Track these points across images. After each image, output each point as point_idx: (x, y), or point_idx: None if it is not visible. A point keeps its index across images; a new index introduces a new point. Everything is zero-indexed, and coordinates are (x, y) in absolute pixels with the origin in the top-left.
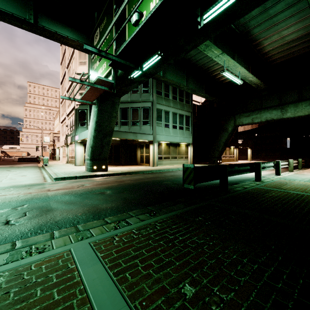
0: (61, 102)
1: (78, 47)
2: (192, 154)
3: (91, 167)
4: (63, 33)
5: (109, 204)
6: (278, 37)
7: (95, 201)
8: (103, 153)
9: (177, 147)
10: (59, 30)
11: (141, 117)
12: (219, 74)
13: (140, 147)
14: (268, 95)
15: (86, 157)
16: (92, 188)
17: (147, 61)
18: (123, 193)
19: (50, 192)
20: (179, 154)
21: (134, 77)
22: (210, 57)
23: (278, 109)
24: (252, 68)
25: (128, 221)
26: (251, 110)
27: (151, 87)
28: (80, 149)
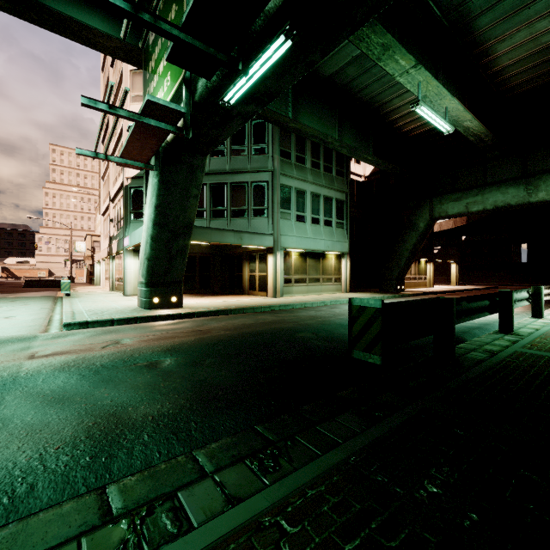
0: (102, 177)
1: (120, 52)
2: (349, 274)
3: (149, 299)
4: (86, 22)
5: (157, 403)
6: (527, 35)
7: (124, 392)
8: (172, 271)
9: (319, 259)
10: (78, 15)
11: (251, 202)
12: (402, 119)
13: (249, 261)
14: (498, 158)
15: (139, 280)
16: (134, 349)
17: (258, 57)
18: (201, 364)
19: (32, 361)
20: (324, 274)
21: (231, 102)
22: (391, 75)
23: (519, 184)
24: (469, 102)
25: (182, 503)
26: (463, 188)
27: (271, 144)
28: (133, 265)
